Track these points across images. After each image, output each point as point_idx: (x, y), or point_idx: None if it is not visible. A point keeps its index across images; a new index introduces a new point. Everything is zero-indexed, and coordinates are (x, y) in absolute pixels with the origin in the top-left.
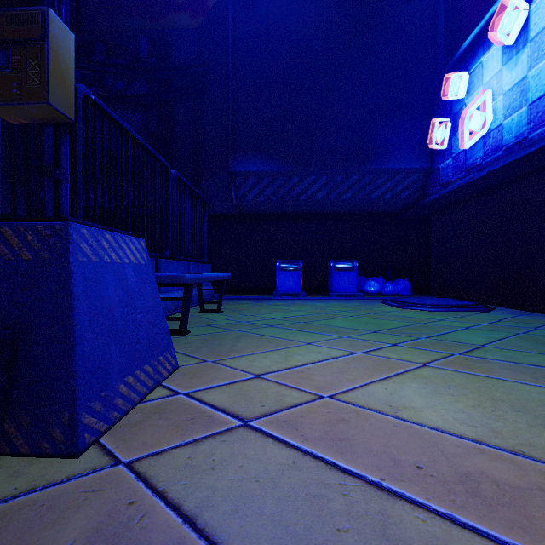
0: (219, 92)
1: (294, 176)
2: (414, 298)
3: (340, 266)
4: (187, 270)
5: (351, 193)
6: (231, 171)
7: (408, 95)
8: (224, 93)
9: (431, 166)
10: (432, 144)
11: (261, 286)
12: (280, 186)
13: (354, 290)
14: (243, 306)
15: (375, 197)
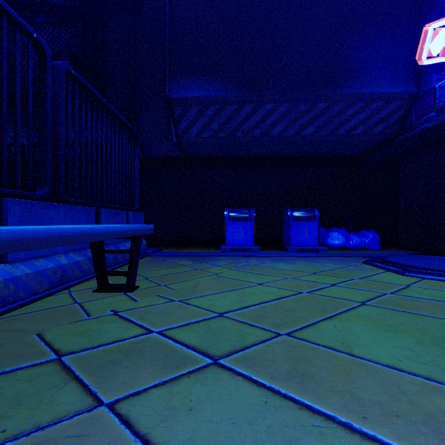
0: (155, 5)
1: (246, 104)
2: (404, 256)
3: (298, 216)
4: (94, 219)
5: (314, 127)
6: (168, 97)
7: (389, 2)
8: (160, 3)
9: (418, 90)
10: (419, 61)
11: (208, 238)
12: (229, 118)
13: (316, 244)
14: (177, 270)
15: (342, 133)
